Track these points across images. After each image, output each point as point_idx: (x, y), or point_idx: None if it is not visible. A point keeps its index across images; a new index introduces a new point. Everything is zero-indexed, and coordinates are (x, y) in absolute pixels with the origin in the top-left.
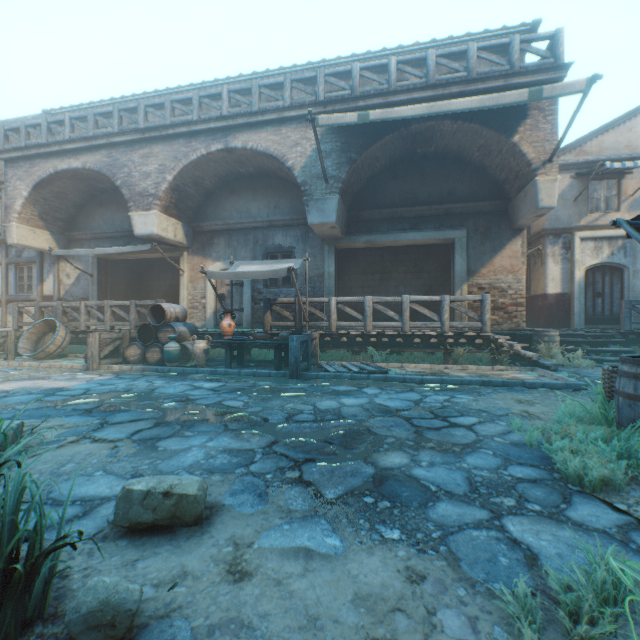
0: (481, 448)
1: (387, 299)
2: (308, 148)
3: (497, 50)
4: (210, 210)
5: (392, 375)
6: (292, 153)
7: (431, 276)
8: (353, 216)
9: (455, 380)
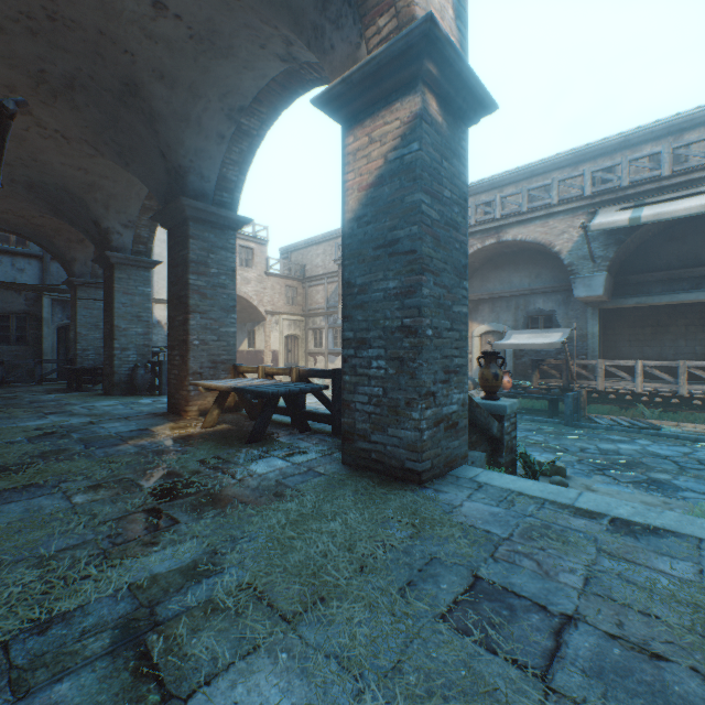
0: None
1: (659, 363)
2: (574, 234)
3: None
4: (475, 283)
5: (664, 432)
6: (558, 240)
7: None
8: (619, 280)
9: None
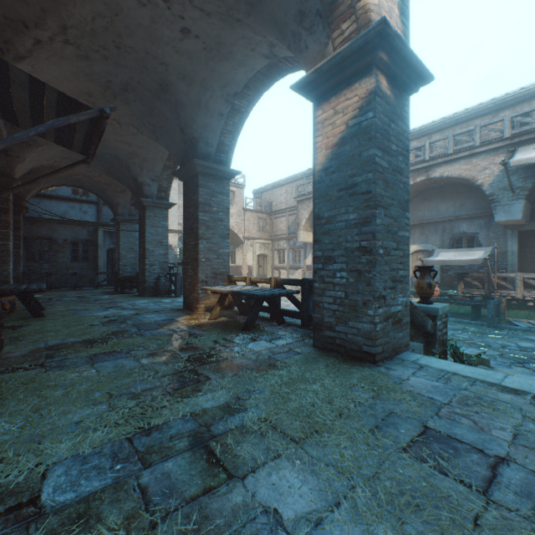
0: None
1: None
2: (495, 170)
3: None
4: None
5: None
6: (480, 175)
7: None
8: None
9: None
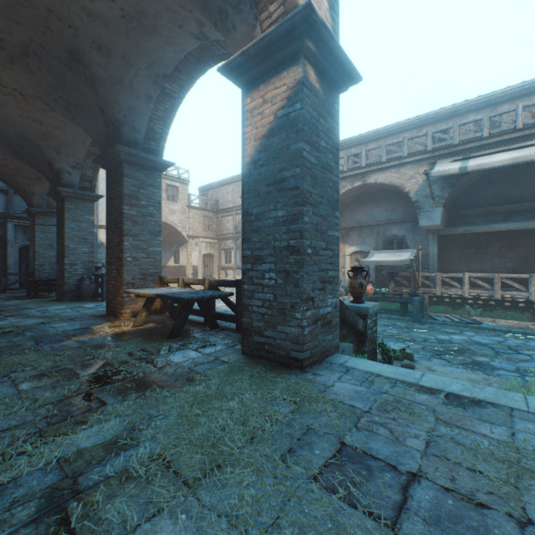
0: (529, 362)
1: (481, 275)
2: (419, 179)
3: None
4: (347, 215)
5: (484, 326)
6: (408, 183)
7: (526, 250)
8: (452, 214)
9: (534, 333)
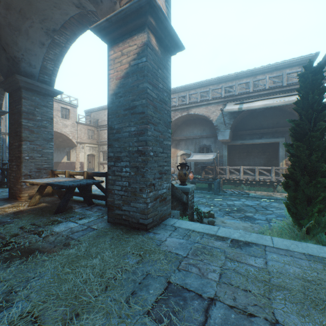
0: (272, 214)
1: (249, 167)
2: (218, 113)
3: (299, 64)
4: (178, 132)
5: (250, 195)
6: (212, 115)
7: (270, 154)
8: (234, 133)
9: (274, 198)
